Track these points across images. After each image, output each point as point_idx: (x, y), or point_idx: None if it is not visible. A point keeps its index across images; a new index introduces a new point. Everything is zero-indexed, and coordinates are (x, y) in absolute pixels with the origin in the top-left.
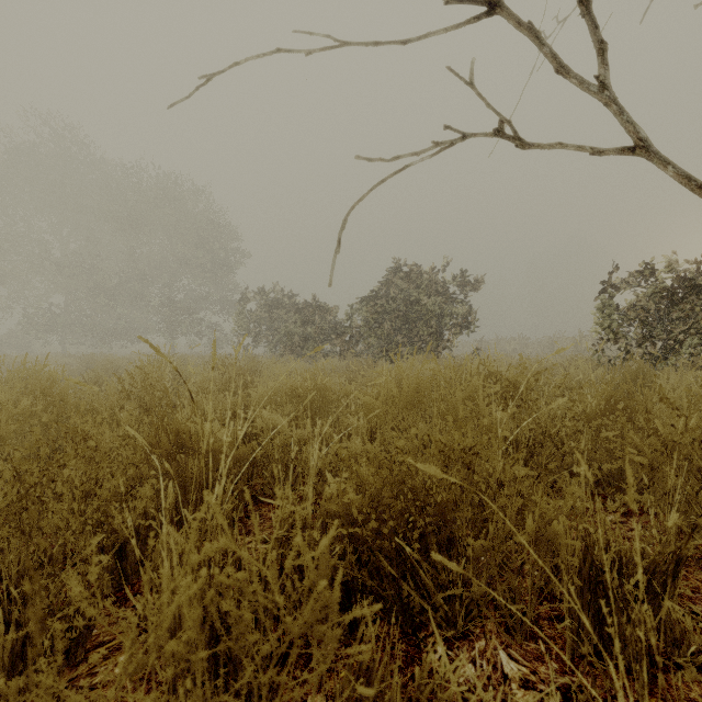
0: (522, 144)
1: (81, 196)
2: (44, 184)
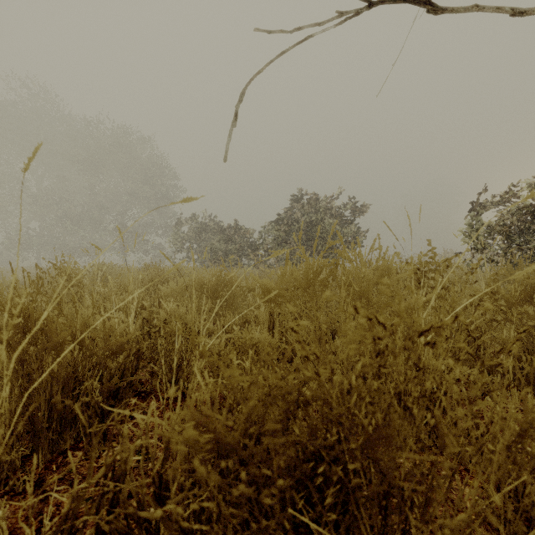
0: (434, 8)
1: (52, 144)
2: (22, 134)
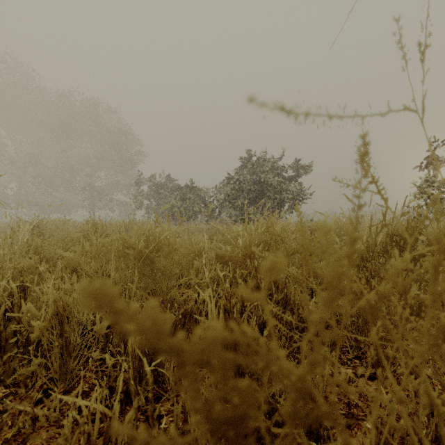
0: None
1: (29, 113)
2: (1, 104)
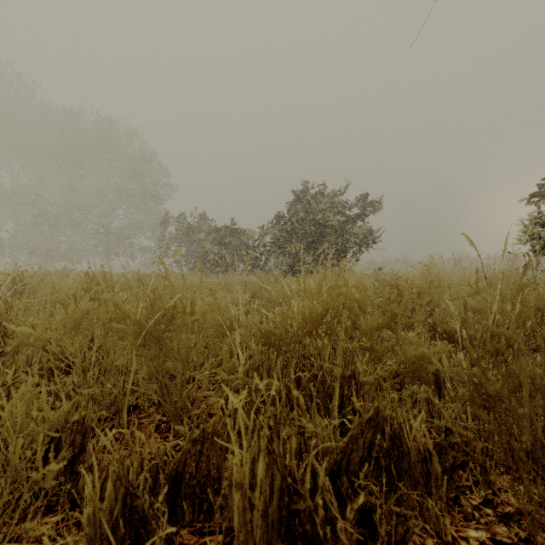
0: None
1: (28, 136)
2: None
